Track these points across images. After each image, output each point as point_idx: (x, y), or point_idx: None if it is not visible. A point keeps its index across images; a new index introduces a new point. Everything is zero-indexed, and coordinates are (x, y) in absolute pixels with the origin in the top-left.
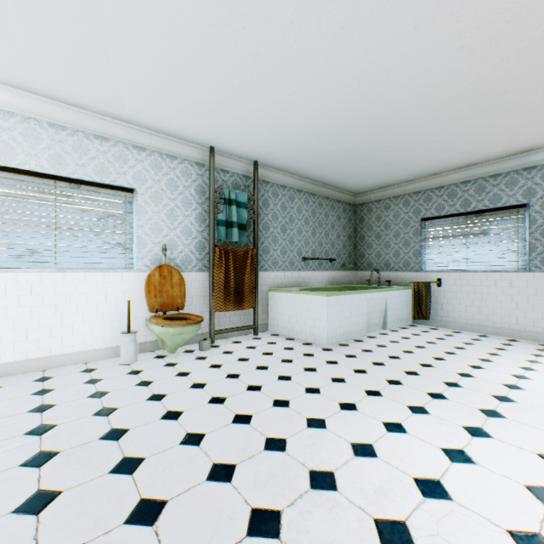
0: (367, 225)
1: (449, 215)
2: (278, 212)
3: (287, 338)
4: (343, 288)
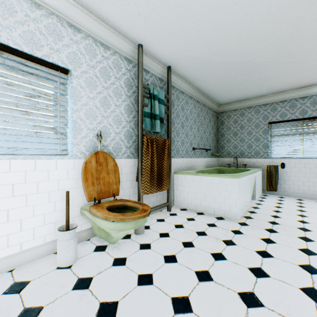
0: (226, 126)
1: (290, 120)
2: (179, 112)
3: (198, 213)
4: (214, 170)
